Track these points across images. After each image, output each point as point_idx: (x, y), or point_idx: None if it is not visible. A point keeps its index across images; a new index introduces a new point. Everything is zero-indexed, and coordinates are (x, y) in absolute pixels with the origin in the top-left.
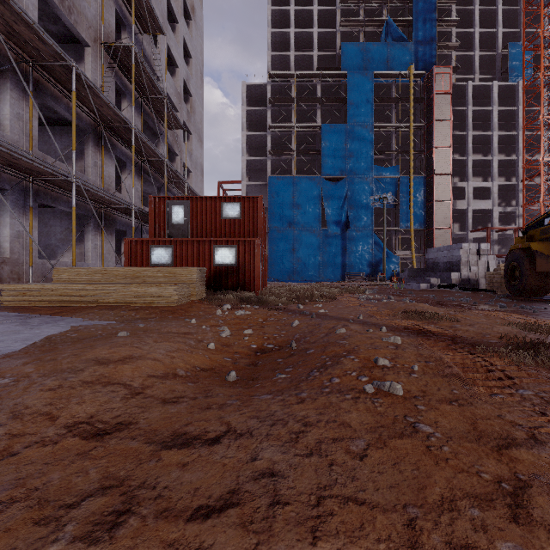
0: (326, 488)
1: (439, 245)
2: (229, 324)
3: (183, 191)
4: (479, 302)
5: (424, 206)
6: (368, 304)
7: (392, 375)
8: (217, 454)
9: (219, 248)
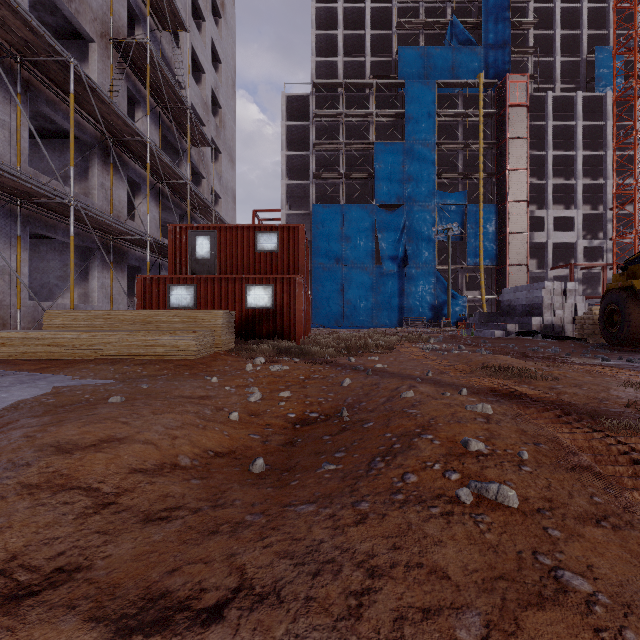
0: None
1: (514, 285)
2: (261, 383)
3: (211, 220)
4: (572, 353)
5: (496, 239)
6: (435, 356)
7: (493, 468)
8: None
9: (252, 288)
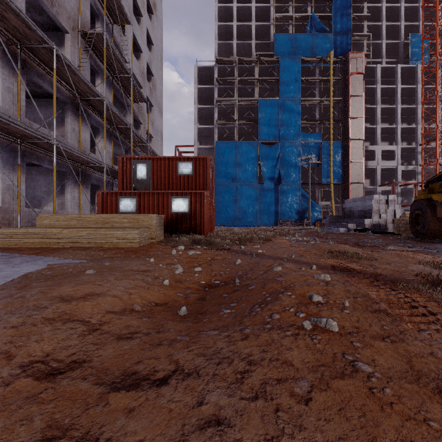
0: (273, 440)
1: (354, 197)
2: (182, 262)
3: (146, 152)
4: (390, 243)
5: (342, 165)
6: (298, 245)
7: (326, 311)
8: (164, 397)
9: (175, 199)
